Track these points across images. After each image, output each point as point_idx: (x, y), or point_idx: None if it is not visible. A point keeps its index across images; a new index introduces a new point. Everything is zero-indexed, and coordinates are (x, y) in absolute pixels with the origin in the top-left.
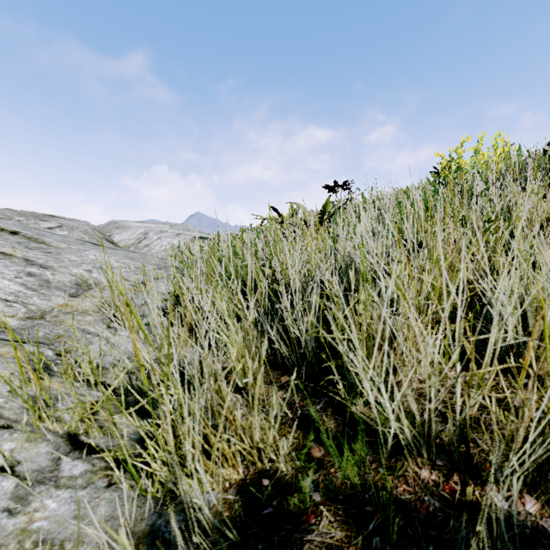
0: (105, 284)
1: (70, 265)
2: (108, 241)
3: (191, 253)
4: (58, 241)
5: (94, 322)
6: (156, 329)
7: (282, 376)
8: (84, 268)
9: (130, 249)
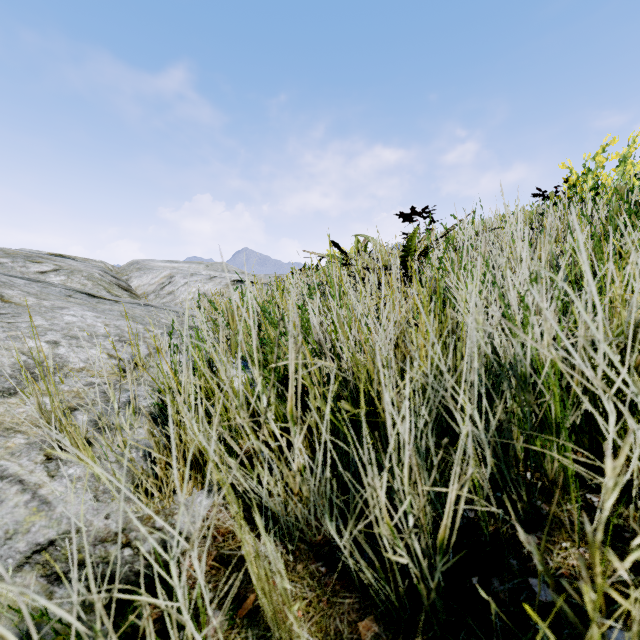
0: (72, 365)
1: (27, 335)
2: (121, 287)
3: (216, 310)
4: (29, 293)
5: (22, 450)
6: (137, 455)
7: (361, 618)
8: (48, 339)
9: (149, 298)
